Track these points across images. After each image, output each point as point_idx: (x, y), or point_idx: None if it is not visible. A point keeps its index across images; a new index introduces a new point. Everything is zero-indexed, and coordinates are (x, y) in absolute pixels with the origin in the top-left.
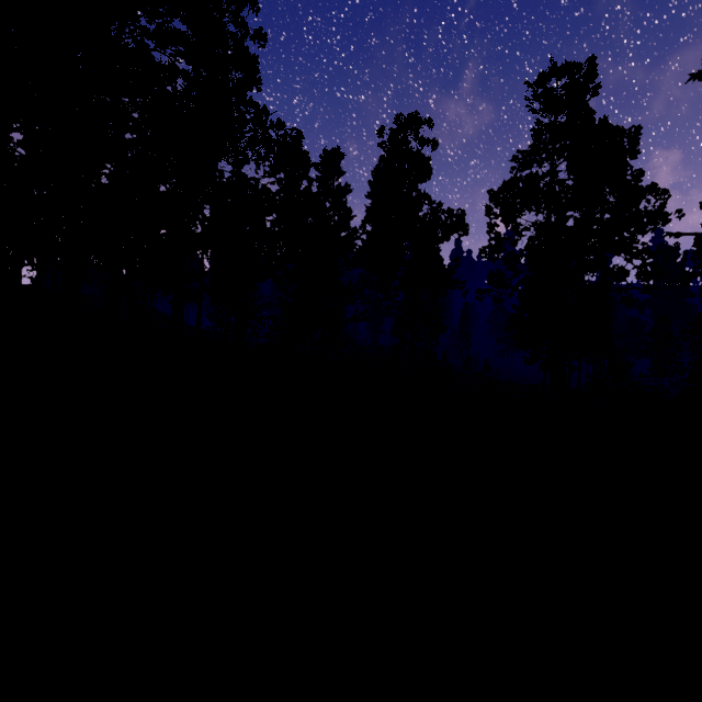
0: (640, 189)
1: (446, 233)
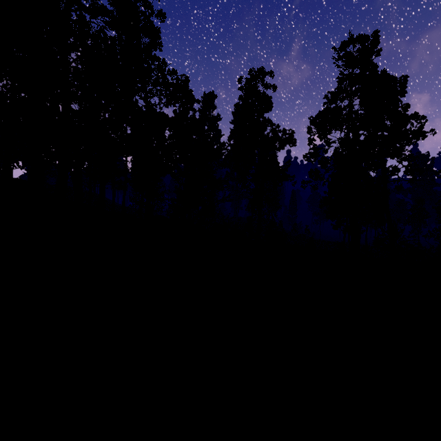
0: (407, 116)
1: (282, 144)
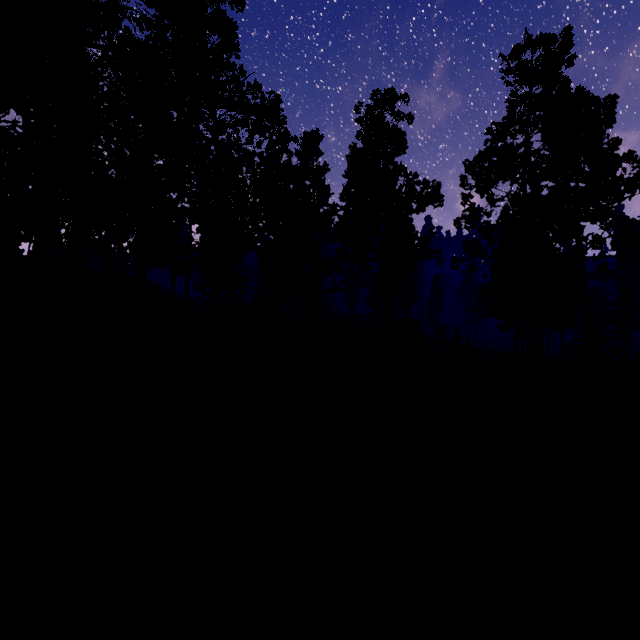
0: (616, 157)
1: (422, 203)
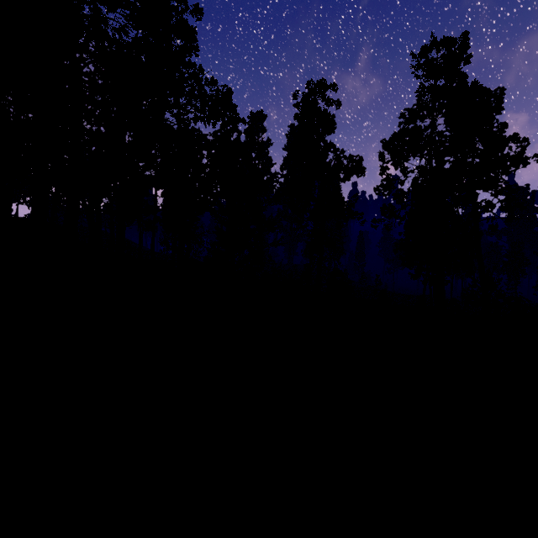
0: (503, 138)
1: (348, 174)
